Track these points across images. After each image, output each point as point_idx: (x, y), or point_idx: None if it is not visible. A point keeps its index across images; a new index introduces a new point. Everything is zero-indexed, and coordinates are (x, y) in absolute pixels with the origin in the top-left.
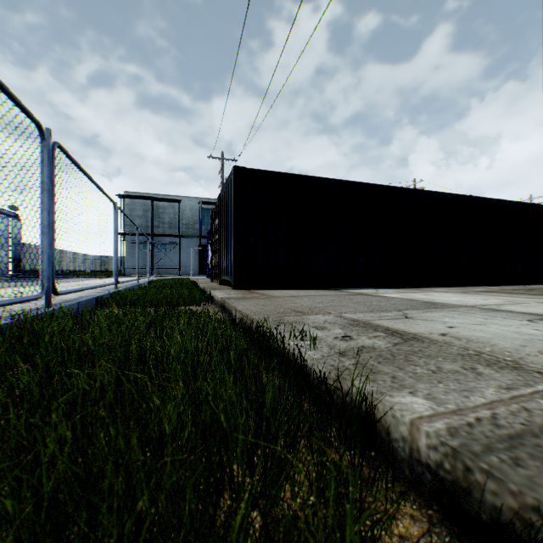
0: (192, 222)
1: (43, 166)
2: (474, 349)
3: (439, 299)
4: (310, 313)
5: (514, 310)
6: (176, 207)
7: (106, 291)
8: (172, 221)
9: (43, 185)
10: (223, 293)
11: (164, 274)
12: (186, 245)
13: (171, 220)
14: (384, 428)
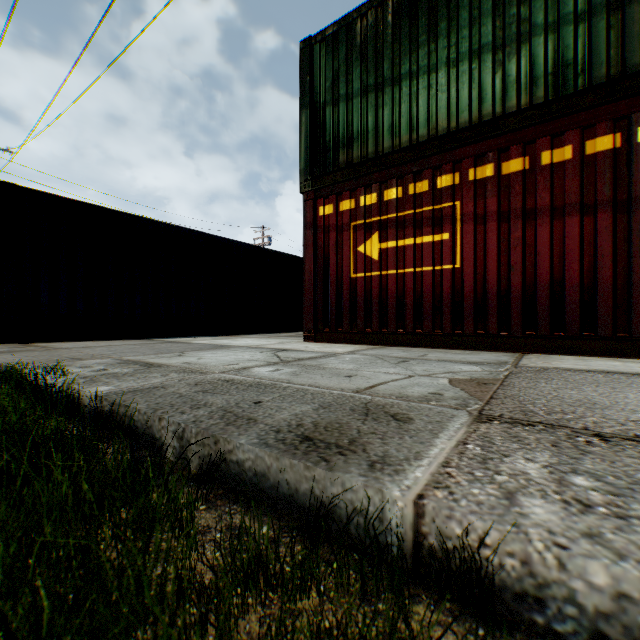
0: None
1: None
2: (189, 367)
3: (235, 343)
4: (90, 359)
5: (269, 347)
6: None
7: None
8: None
9: None
10: None
11: None
12: None
13: None
14: (84, 404)
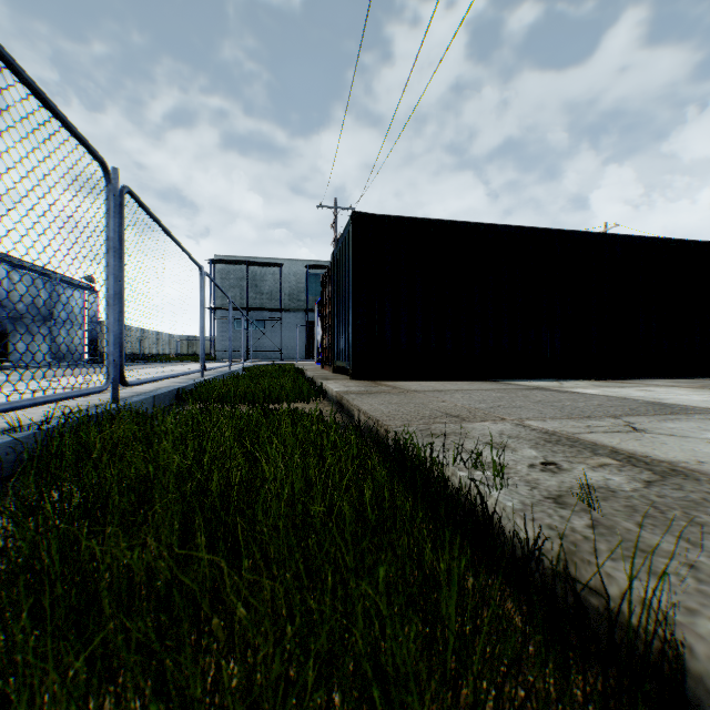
0: (296, 292)
1: (108, 217)
2: None
3: (671, 399)
4: (473, 418)
5: None
6: (276, 273)
7: (190, 380)
8: (272, 290)
9: (108, 242)
10: (339, 384)
11: (262, 358)
12: (289, 321)
13: (271, 289)
14: None
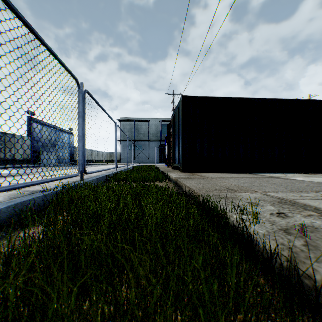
0: (155, 132)
1: (79, 103)
2: None
3: None
4: (240, 191)
5: None
6: (147, 124)
7: (111, 172)
8: (145, 132)
9: (79, 113)
10: (175, 174)
11: (140, 162)
12: (152, 146)
13: (144, 132)
14: None
